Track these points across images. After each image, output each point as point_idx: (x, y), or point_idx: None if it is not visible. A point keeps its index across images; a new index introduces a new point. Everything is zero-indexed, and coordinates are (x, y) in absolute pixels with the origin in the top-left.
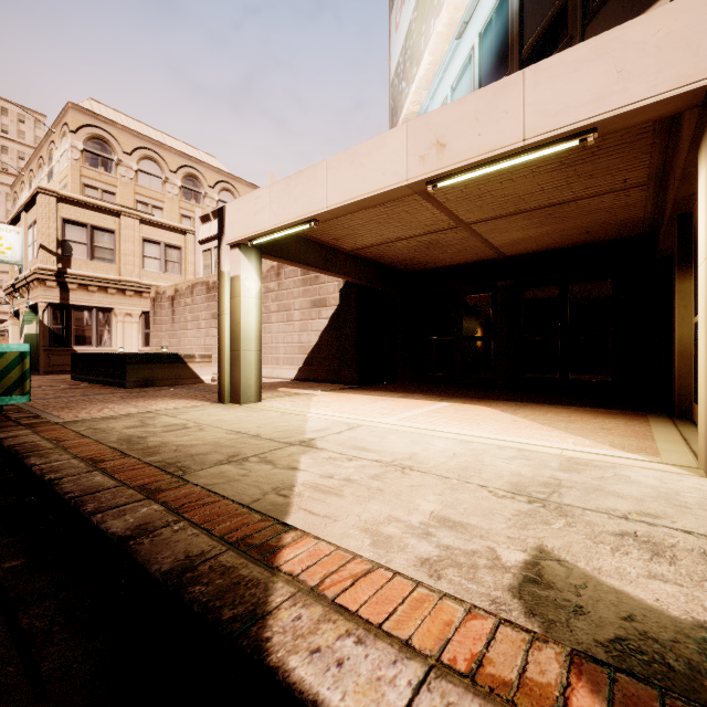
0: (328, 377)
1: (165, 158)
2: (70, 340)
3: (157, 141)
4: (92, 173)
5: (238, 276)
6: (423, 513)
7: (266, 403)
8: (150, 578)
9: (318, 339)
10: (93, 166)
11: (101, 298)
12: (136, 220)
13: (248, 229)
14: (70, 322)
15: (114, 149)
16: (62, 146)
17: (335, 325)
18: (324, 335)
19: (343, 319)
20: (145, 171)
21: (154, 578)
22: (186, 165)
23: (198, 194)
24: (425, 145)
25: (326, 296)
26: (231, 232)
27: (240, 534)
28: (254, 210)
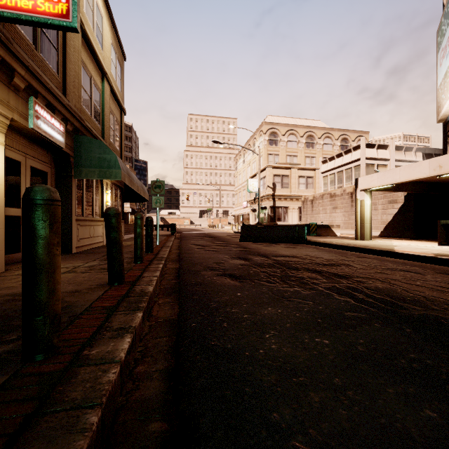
0: (398, 235)
1: (298, 131)
2: (275, 219)
3: (295, 125)
4: (270, 148)
5: (363, 200)
6: (422, 251)
7: (373, 241)
8: (376, 251)
9: (392, 218)
10: (271, 145)
11: (284, 203)
12: (296, 169)
13: (368, 186)
14: (275, 212)
15: (278, 135)
16: (259, 140)
17: (401, 211)
18: (395, 216)
19: (406, 209)
20: (290, 141)
21: (377, 250)
22: (307, 131)
23: (313, 144)
24: (435, 166)
25: (396, 198)
26: (361, 186)
27: (387, 249)
28: (370, 180)
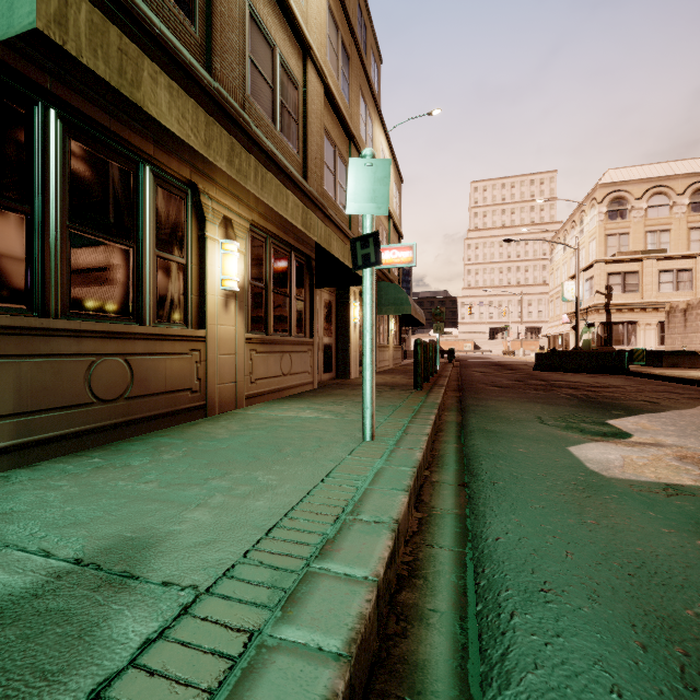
0: None
1: (671, 187)
2: (611, 342)
3: (664, 177)
4: (611, 225)
5: None
6: None
7: None
8: None
9: None
10: (612, 220)
11: (629, 316)
12: (653, 260)
13: None
14: (611, 332)
15: (627, 201)
16: (591, 214)
17: None
18: None
19: None
20: (653, 206)
21: None
22: (693, 182)
23: None
24: None
25: None
26: None
27: None
28: None
